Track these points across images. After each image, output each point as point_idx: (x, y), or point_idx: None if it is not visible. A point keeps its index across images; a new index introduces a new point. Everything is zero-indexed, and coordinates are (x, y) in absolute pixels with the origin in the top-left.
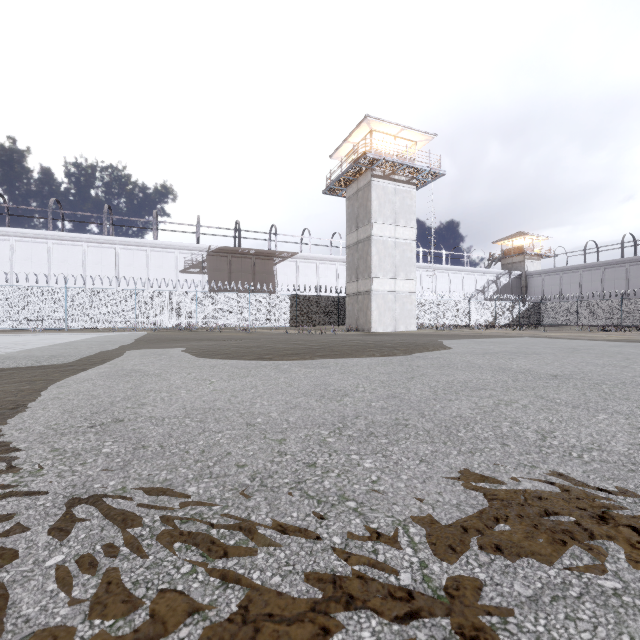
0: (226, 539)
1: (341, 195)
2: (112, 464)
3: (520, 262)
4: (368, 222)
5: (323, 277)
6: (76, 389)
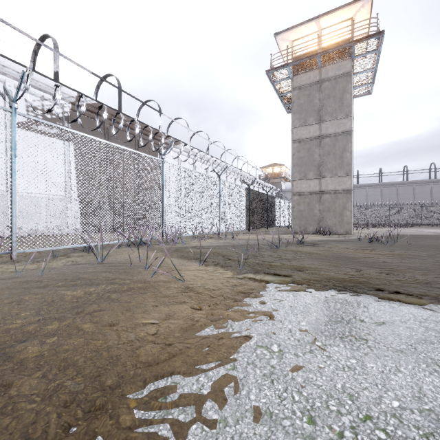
0: None
1: (274, 84)
2: None
3: (278, 183)
4: (346, 115)
5: None
6: None
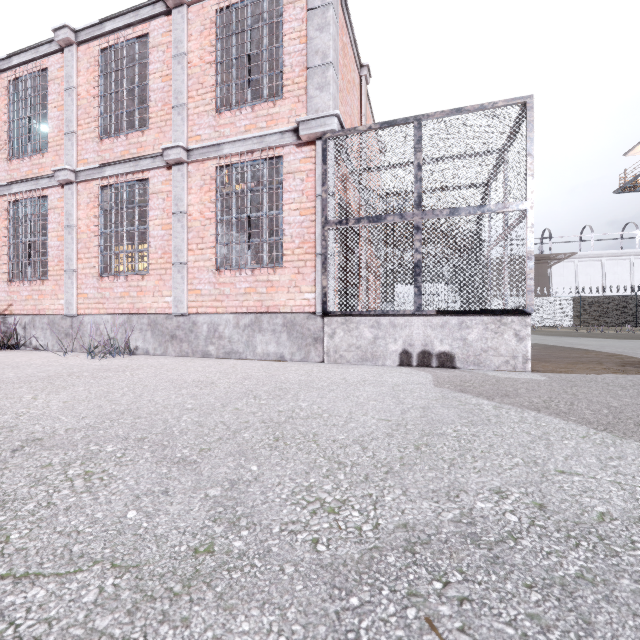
0: (639, 349)
1: (639, 190)
2: (600, 346)
3: None
4: None
5: (610, 274)
6: (540, 341)
